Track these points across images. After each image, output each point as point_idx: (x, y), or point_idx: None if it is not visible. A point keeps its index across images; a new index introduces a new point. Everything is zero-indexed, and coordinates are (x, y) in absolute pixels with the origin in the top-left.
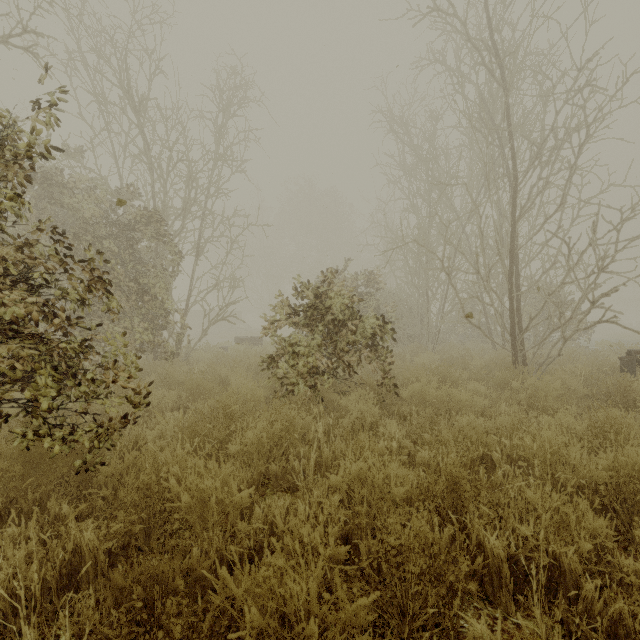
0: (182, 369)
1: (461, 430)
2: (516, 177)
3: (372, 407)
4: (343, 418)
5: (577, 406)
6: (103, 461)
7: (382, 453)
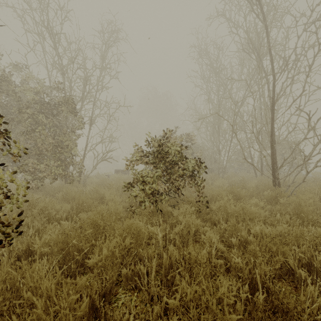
0: (79, 189)
1: (256, 235)
2: (275, 76)
3: (195, 219)
4: (175, 224)
5: None
6: None
7: (206, 259)
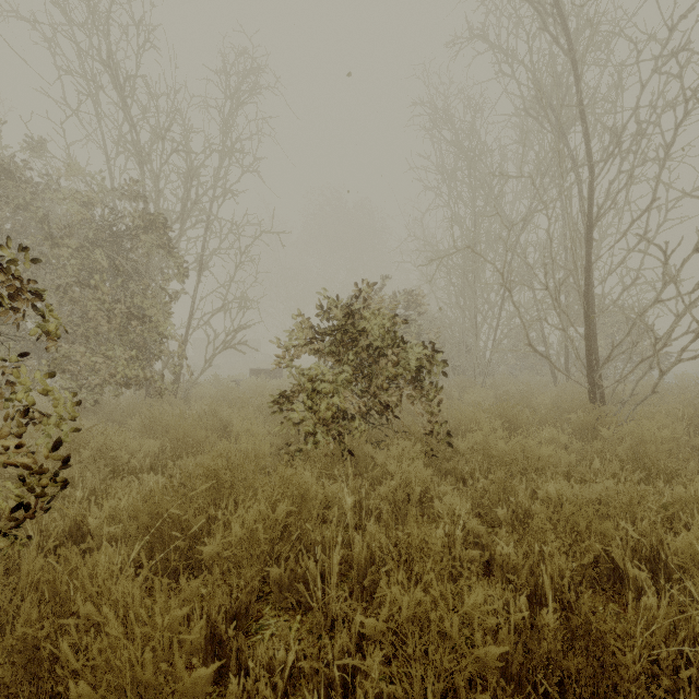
0: (176, 409)
1: (548, 502)
2: (594, 169)
3: (421, 469)
4: (380, 481)
5: (694, 463)
6: (4, 567)
7: (442, 548)
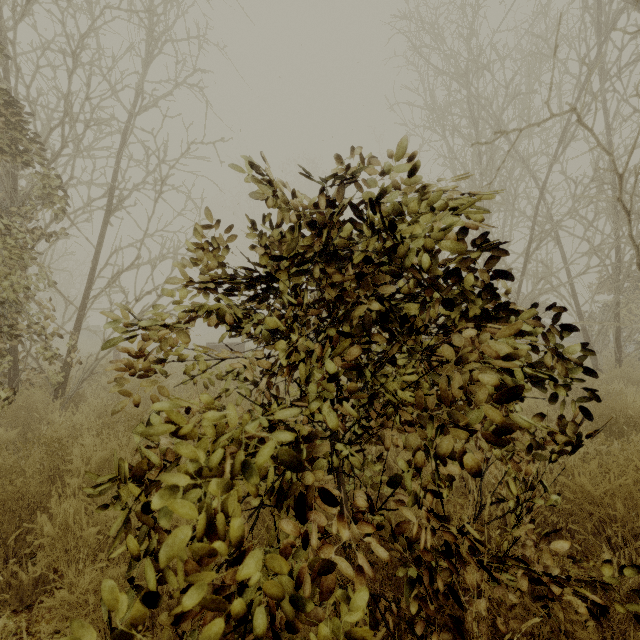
0: (1, 434)
1: None
2: None
3: None
4: None
5: None
6: None
7: None
